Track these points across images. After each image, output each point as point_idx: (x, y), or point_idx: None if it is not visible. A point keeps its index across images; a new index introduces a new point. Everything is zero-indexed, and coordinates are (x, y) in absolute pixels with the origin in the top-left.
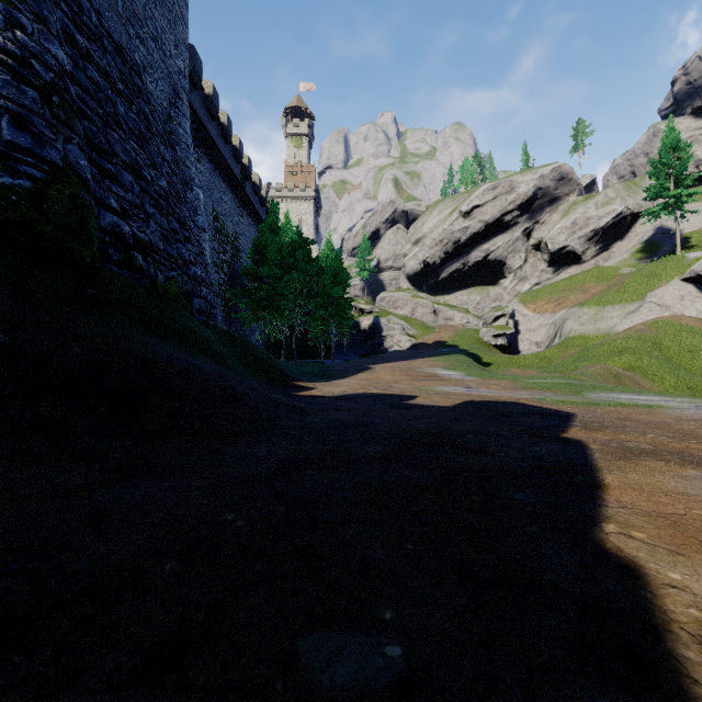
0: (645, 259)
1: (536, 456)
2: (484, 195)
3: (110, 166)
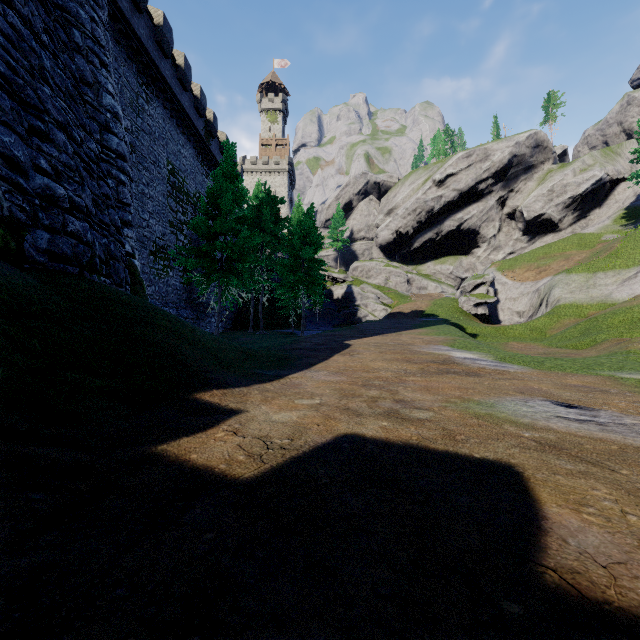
0: (629, 225)
1: None
2: (458, 163)
3: None
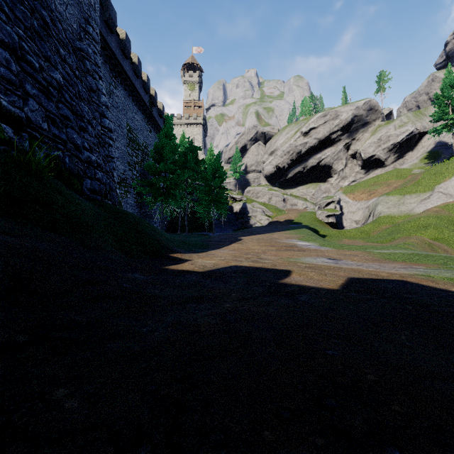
0: (430, 163)
1: None
2: (317, 121)
3: None
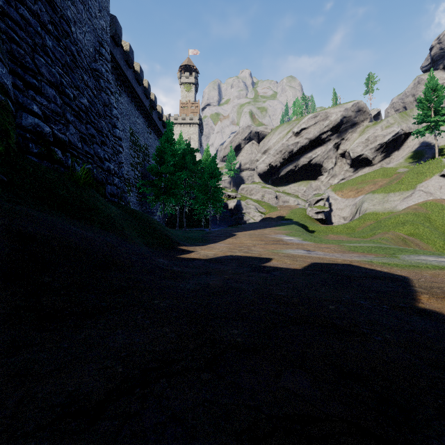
0: (414, 162)
1: (418, 341)
2: (308, 121)
3: (34, 81)
